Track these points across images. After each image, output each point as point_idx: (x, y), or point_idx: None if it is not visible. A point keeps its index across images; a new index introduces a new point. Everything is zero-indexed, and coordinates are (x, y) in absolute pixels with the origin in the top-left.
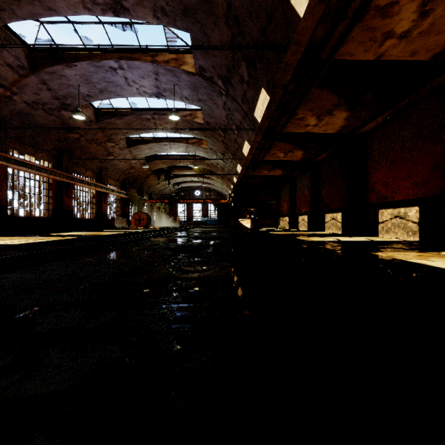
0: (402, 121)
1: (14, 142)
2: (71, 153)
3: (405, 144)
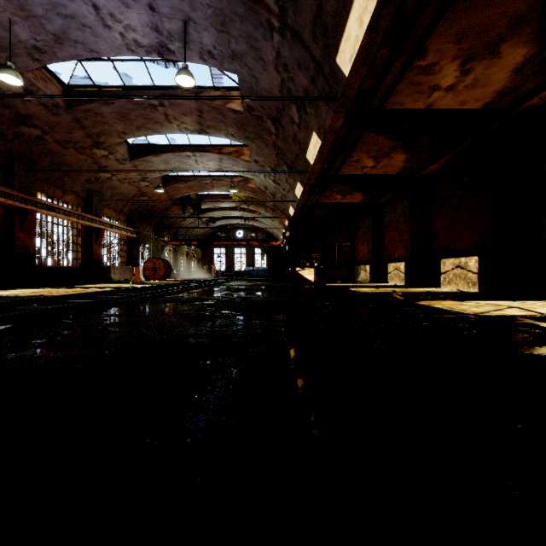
0: None
1: None
2: (33, 162)
3: None
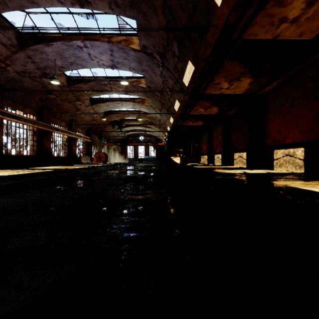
0: (291, 85)
1: (8, 100)
2: (50, 109)
3: (294, 102)
